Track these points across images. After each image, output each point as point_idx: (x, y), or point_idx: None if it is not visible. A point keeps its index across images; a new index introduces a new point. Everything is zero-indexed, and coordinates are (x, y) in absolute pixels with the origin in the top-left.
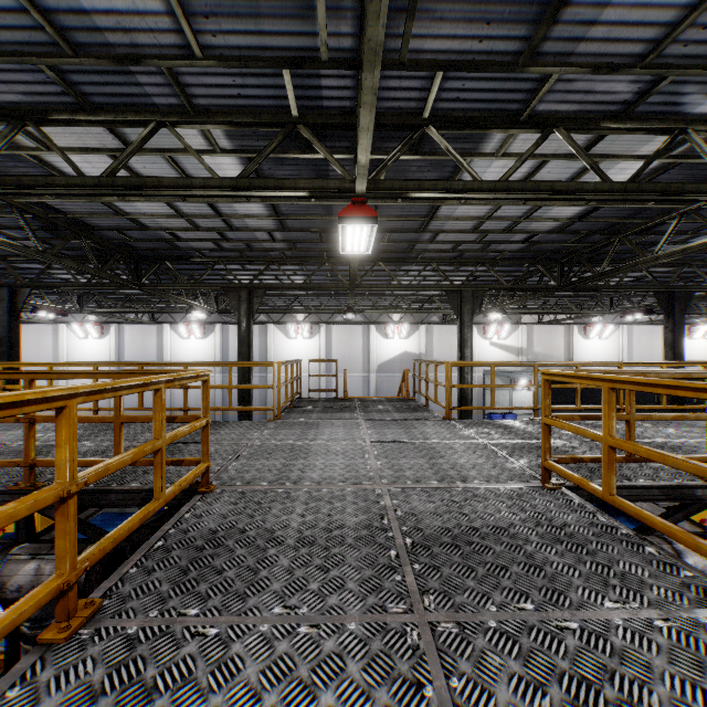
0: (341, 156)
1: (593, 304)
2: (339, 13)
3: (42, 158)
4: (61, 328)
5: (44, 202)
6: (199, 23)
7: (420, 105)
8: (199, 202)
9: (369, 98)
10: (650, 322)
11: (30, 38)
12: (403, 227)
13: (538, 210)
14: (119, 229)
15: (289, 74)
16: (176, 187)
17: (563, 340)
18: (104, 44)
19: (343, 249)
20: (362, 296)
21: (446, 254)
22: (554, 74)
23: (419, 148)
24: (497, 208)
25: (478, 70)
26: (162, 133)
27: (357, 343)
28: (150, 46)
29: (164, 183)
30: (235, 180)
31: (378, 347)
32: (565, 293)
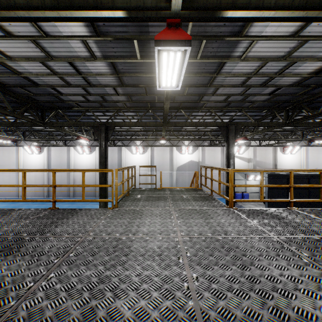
0: None
1: (291, 135)
2: None
3: None
4: (20, 149)
5: None
6: None
7: None
8: (62, 61)
9: None
10: (318, 145)
11: None
12: (197, 82)
13: (290, 66)
14: (22, 86)
15: None
16: (0, 8)
17: (272, 155)
18: None
19: (159, 85)
20: (170, 131)
21: (220, 104)
22: None
23: None
24: (264, 64)
25: None
26: None
27: (166, 156)
28: None
29: None
30: (56, 1)
31: (177, 158)
32: (277, 129)
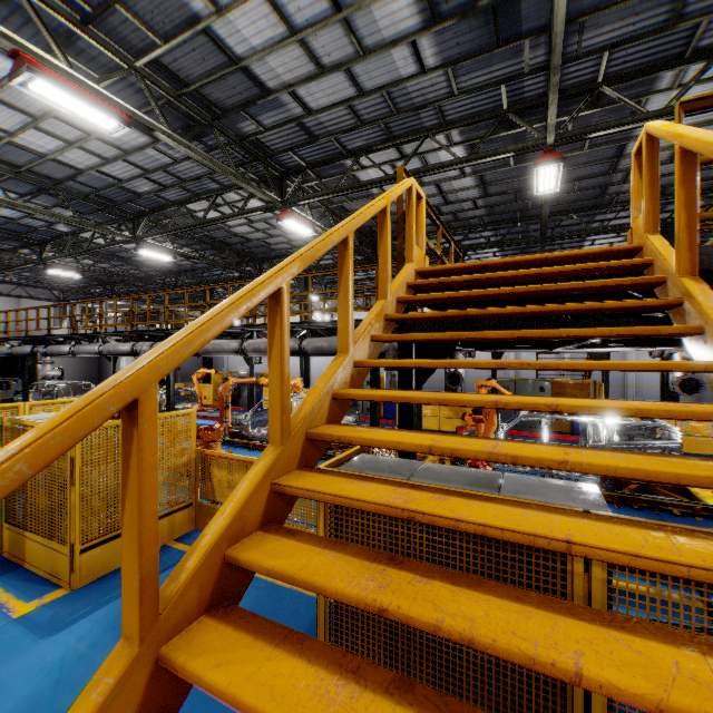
0: (536, 126)
1: None
2: (537, 47)
3: (355, 176)
4: None
5: (342, 206)
6: (460, 79)
7: (594, 75)
8: (430, 185)
9: (554, 88)
10: None
11: (380, 112)
12: (592, 172)
13: None
14: (374, 218)
15: (505, 87)
16: (435, 169)
17: None
18: (411, 104)
19: (536, 191)
20: None
21: None
22: (701, 23)
23: (597, 103)
24: None
25: (635, 41)
26: (423, 142)
27: None
28: (432, 98)
29: (428, 169)
30: (468, 157)
31: None
32: None
